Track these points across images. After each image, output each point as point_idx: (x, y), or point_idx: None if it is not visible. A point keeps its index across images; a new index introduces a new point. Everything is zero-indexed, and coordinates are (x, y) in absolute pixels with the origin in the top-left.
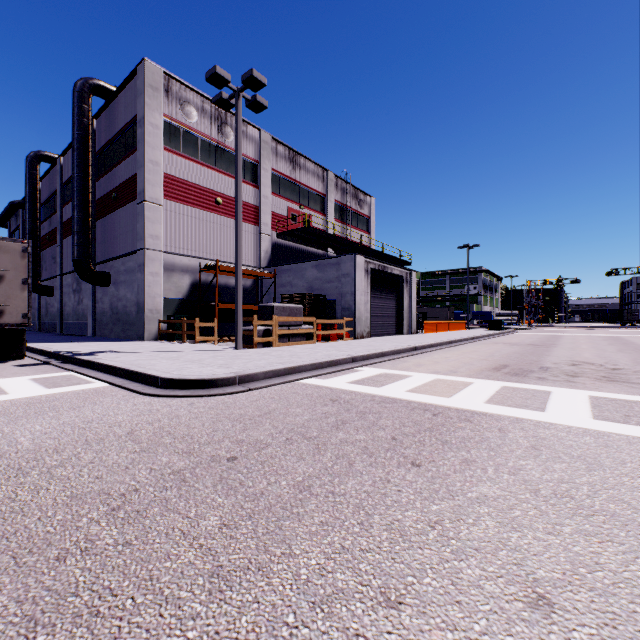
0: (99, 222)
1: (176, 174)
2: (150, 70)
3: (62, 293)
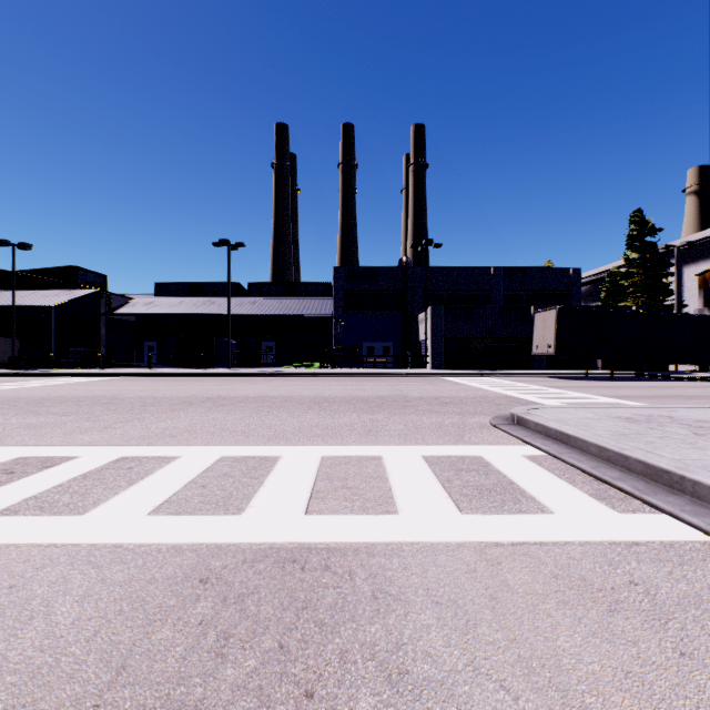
0: None
1: None
2: None
3: None
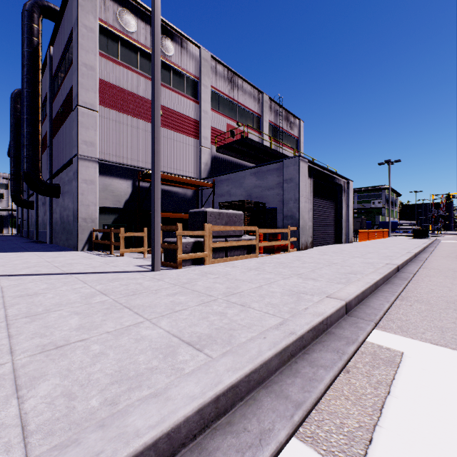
0: (54, 139)
1: (113, 82)
2: None
3: (37, 206)
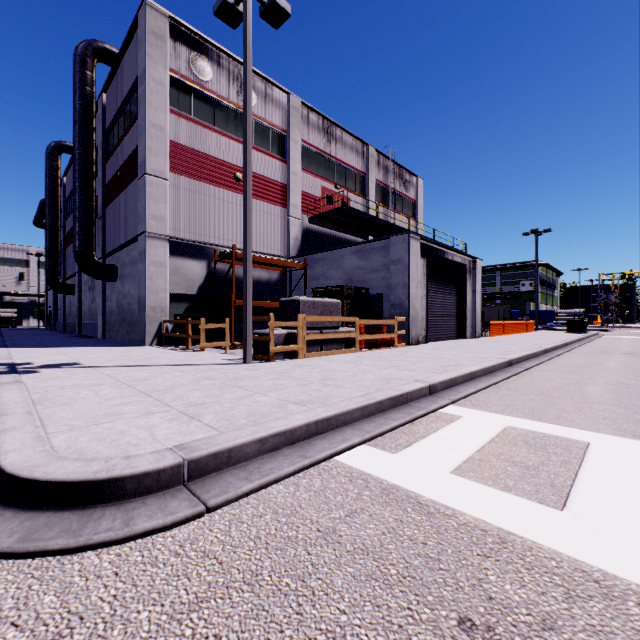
0: (108, 209)
1: (186, 143)
2: (152, 13)
3: (80, 291)
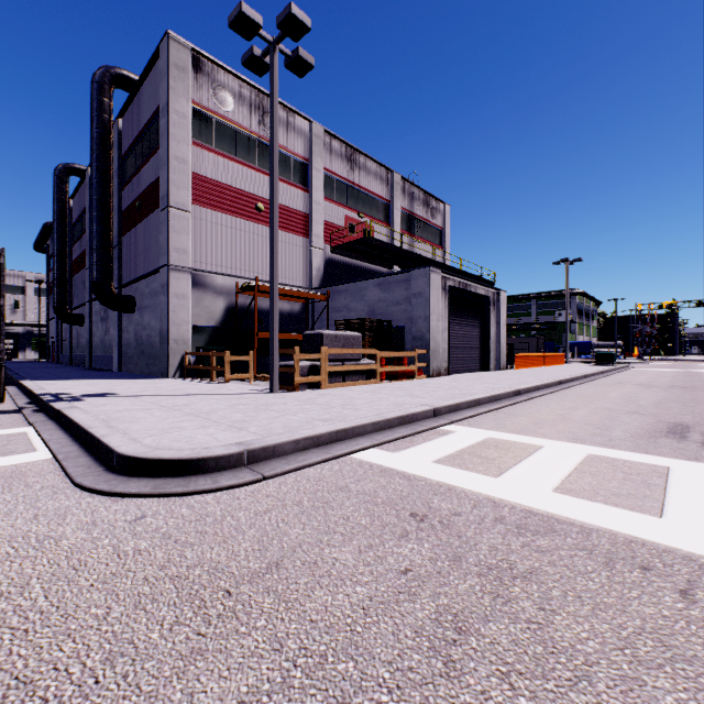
0: (124, 238)
1: (207, 174)
2: (175, 46)
3: (91, 322)
